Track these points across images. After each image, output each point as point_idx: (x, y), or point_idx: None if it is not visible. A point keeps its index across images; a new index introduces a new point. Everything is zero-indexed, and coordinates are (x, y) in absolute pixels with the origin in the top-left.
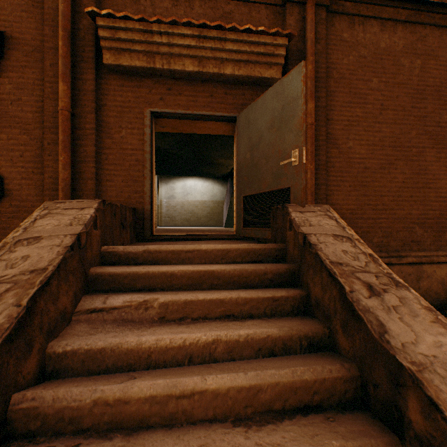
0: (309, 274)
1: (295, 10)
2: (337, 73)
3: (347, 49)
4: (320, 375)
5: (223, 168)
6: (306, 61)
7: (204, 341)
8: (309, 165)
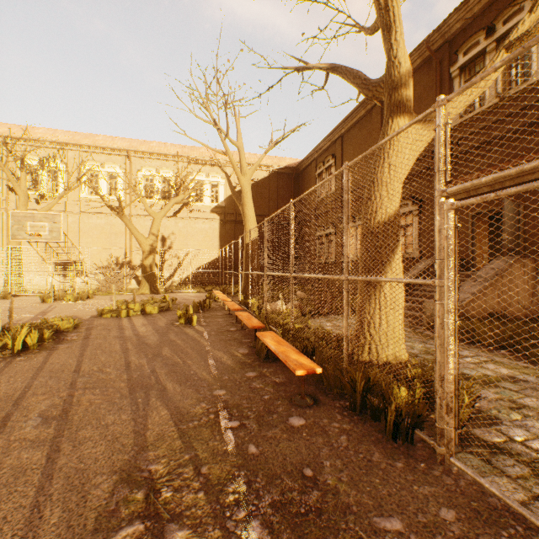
0: None
1: None
2: None
3: None
4: None
5: None
6: None
7: None
8: None
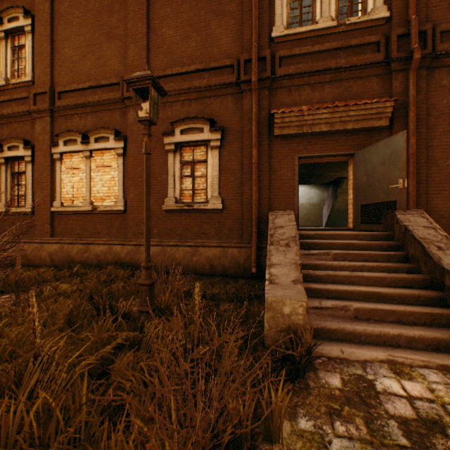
0: (407, 245)
1: (399, 75)
2: (436, 111)
3: (446, 92)
4: (411, 277)
5: (328, 178)
6: (409, 111)
7: (357, 265)
8: (411, 182)
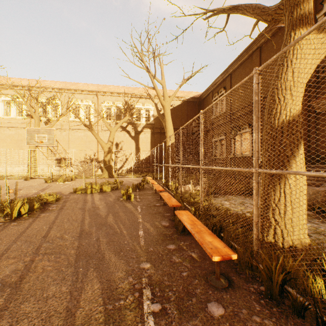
0: None
1: None
2: None
3: None
4: None
5: None
6: None
7: (312, 179)
8: None
